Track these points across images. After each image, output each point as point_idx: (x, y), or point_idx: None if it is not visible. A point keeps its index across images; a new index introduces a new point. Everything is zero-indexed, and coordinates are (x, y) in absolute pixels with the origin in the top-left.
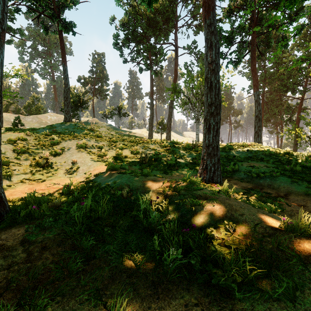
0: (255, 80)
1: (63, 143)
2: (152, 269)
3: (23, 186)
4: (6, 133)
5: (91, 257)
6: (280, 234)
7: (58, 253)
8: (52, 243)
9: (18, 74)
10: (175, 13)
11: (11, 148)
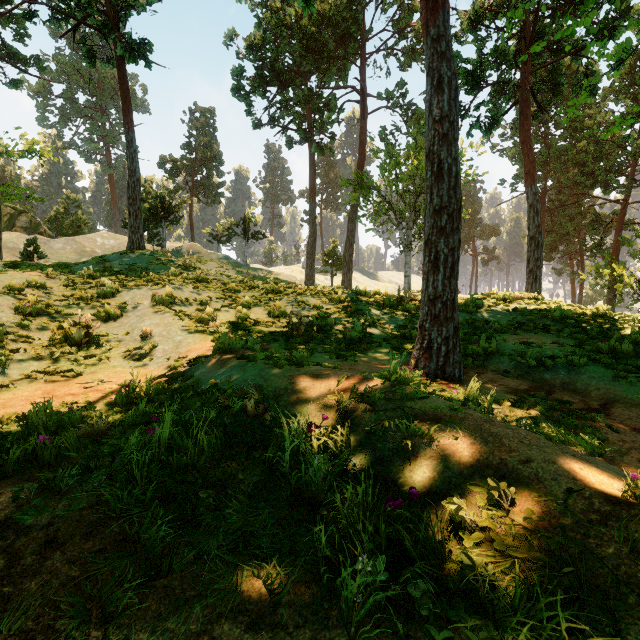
0: (529, 162)
1: (125, 294)
2: (312, 606)
3: (32, 386)
4: (2, 273)
5: (162, 568)
6: (632, 517)
7: (82, 557)
8: (73, 529)
9: (32, 150)
10: (360, 24)
11: (11, 304)
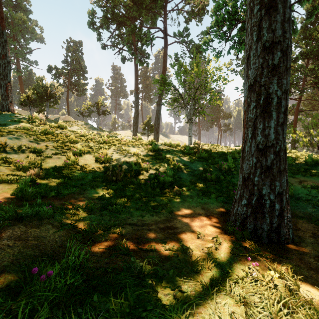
0: None
1: None
2: None
3: None
4: None
5: None
6: None
7: None
8: None
9: None
10: None
11: None
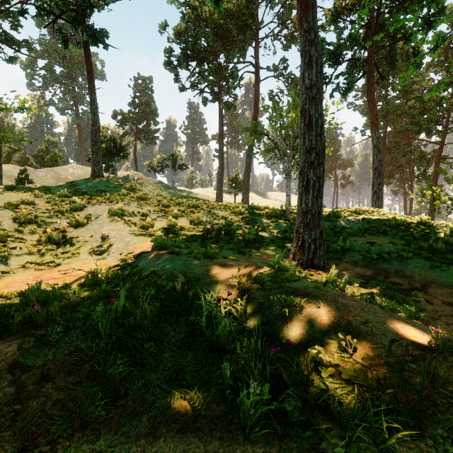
0: (373, 115)
1: (90, 208)
2: (221, 417)
3: (26, 273)
4: (3, 194)
5: (120, 393)
6: (433, 358)
7: (67, 386)
8: (60, 368)
9: (24, 107)
10: (255, 17)
11: (10, 216)
